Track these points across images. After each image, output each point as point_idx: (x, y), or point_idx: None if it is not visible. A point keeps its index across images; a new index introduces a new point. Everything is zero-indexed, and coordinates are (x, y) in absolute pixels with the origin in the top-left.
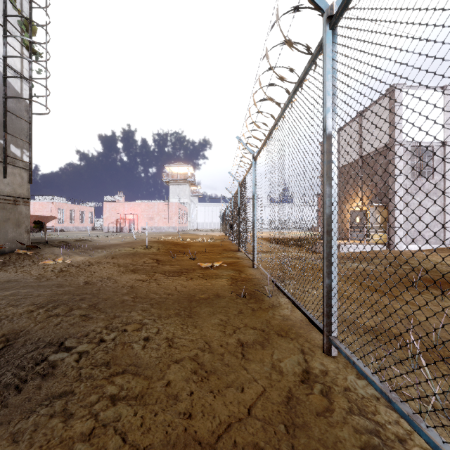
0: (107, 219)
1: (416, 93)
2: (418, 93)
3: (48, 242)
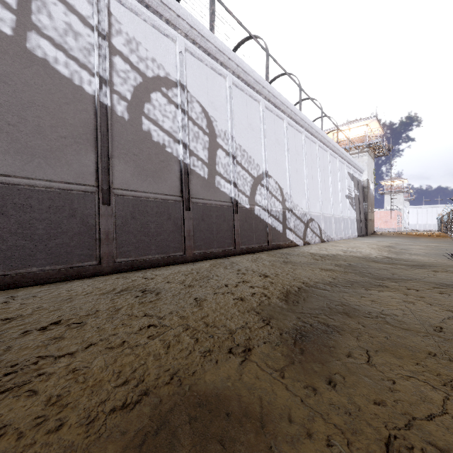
0: None
1: None
2: None
3: None
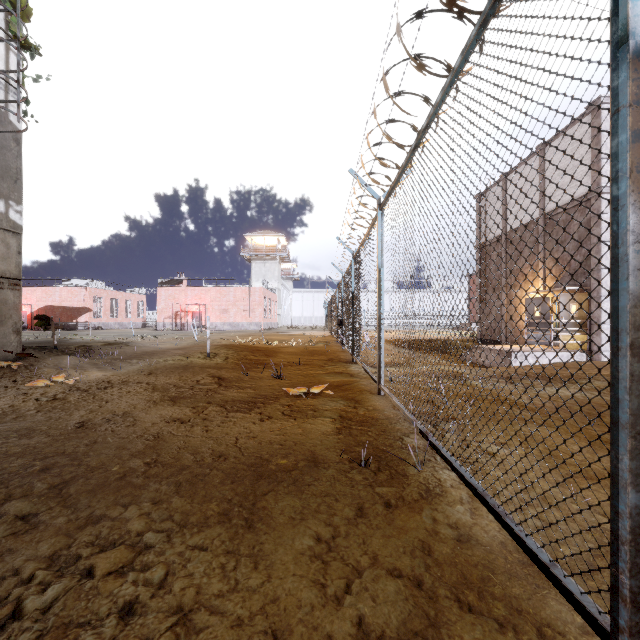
0: (162, 312)
1: None
2: None
3: (60, 346)
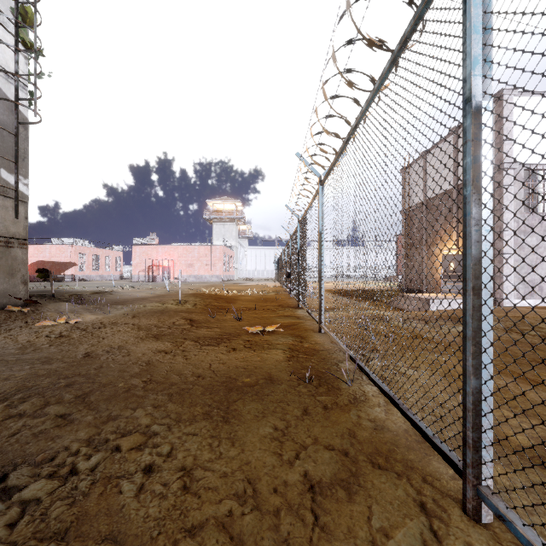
0: (137, 266)
1: (532, 100)
2: (534, 101)
3: (57, 295)
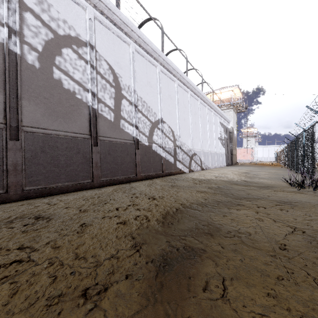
0: None
1: None
2: None
3: None
